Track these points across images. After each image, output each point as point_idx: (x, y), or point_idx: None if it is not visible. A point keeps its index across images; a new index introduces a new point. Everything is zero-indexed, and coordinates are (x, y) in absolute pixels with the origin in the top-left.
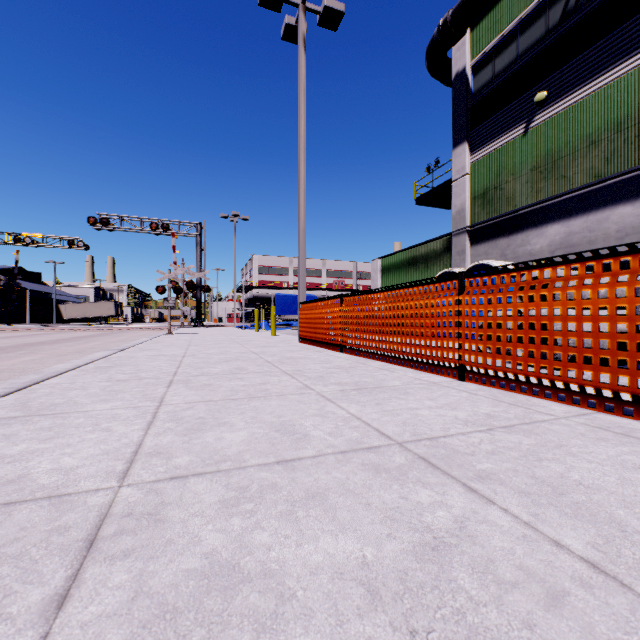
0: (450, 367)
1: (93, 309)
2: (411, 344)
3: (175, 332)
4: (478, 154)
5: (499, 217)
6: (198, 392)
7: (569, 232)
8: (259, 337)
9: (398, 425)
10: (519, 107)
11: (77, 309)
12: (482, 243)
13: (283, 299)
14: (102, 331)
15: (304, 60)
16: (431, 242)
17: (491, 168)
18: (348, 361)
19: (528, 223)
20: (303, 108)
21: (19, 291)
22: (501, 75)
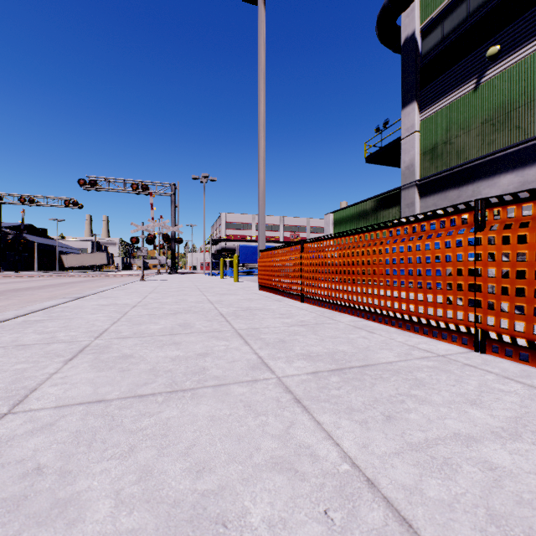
0: (457, 331)
1: (89, 259)
2: (393, 297)
3: (149, 279)
4: (427, 112)
5: (449, 170)
6: (99, 375)
7: (524, 181)
8: (222, 284)
9: (487, 533)
10: (469, 64)
11: (76, 259)
12: (431, 195)
13: (246, 250)
14: (91, 277)
15: (263, 15)
16: (380, 196)
17: (440, 124)
18: (312, 314)
19: (479, 174)
20: (262, 62)
21: (25, 243)
22: (451, 35)
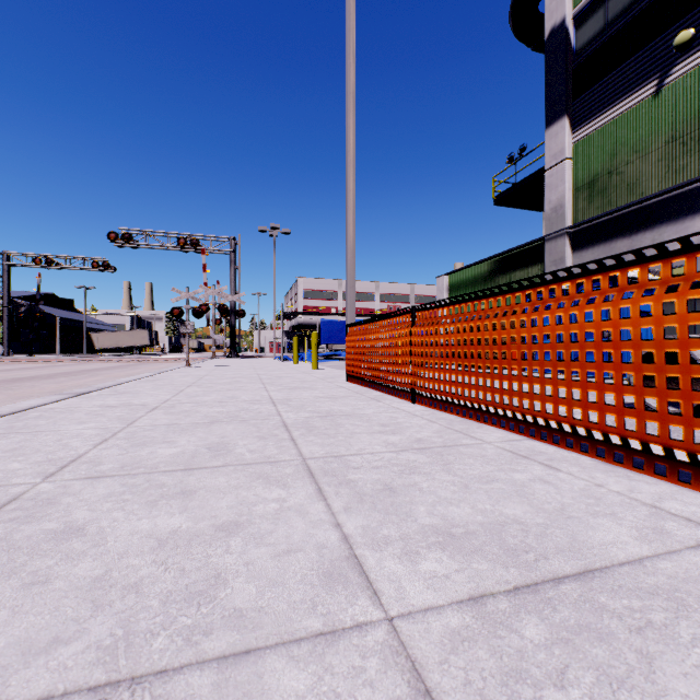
0: None
1: (126, 338)
2: (587, 402)
3: (198, 364)
4: (583, 130)
5: (616, 211)
6: None
7: None
8: (295, 372)
9: None
10: (647, 58)
11: (110, 338)
12: (589, 248)
13: (330, 325)
14: (125, 362)
15: None
16: (515, 251)
17: (603, 147)
18: (433, 425)
19: (662, 216)
20: (352, 53)
21: (41, 318)
22: (619, 20)
